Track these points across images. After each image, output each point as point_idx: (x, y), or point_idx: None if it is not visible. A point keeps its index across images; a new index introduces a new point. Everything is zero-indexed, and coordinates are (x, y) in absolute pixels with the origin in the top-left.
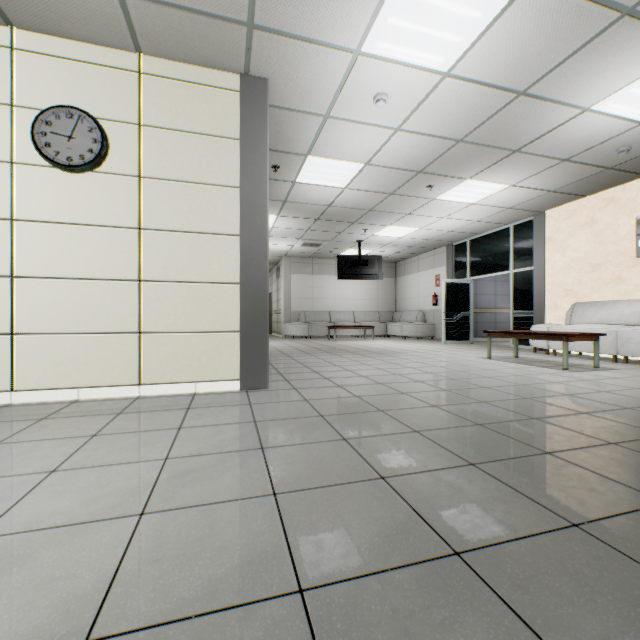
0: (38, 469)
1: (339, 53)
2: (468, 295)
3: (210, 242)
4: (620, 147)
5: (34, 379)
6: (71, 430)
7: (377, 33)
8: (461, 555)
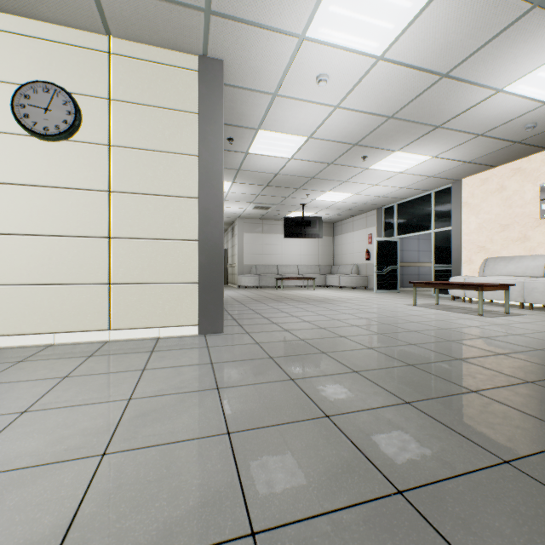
0: (10, 410)
1: (286, 37)
2: (396, 251)
3: (172, 204)
4: (527, 124)
5: (14, 325)
6: (45, 372)
7: (320, 20)
8: (404, 494)
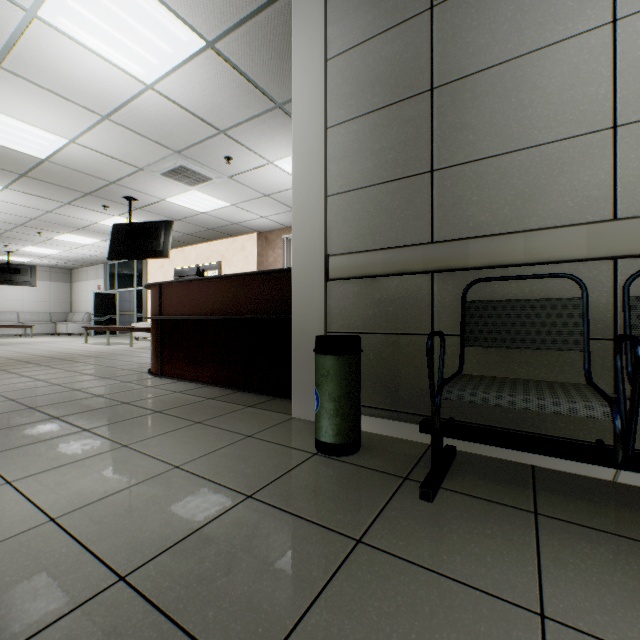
0: None
1: None
2: (116, 302)
3: None
4: None
5: None
6: None
7: None
8: None
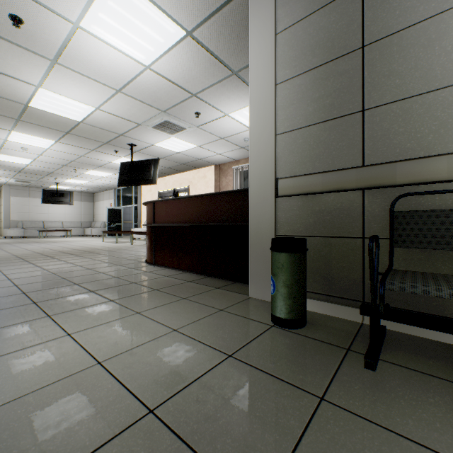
0: None
1: None
2: (121, 214)
3: None
4: None
5: None
6: None
7: (12, 139)
8: None
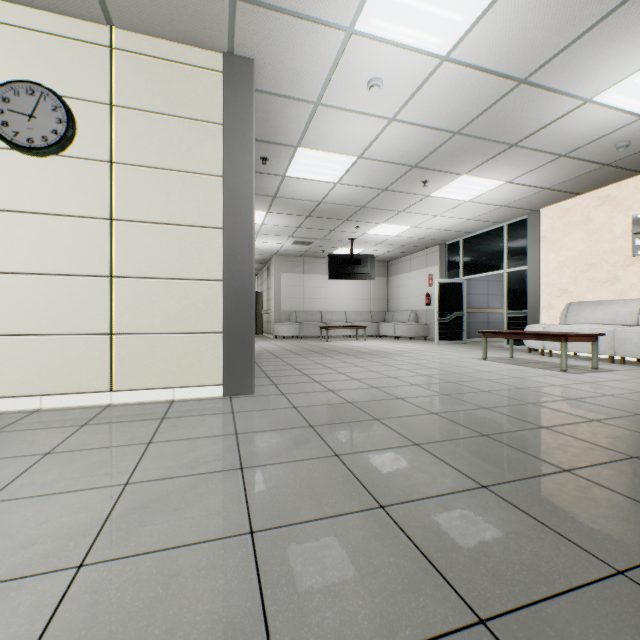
0: None
1: (331, 31)
2: (461, 295)
3: (190, 235)
4: (619, 142)
5: None
6: (22, 447)
7: (372, 8)
8: (488, 624)
